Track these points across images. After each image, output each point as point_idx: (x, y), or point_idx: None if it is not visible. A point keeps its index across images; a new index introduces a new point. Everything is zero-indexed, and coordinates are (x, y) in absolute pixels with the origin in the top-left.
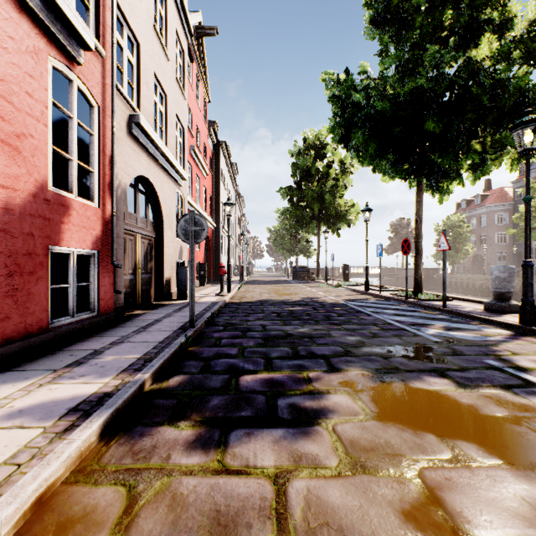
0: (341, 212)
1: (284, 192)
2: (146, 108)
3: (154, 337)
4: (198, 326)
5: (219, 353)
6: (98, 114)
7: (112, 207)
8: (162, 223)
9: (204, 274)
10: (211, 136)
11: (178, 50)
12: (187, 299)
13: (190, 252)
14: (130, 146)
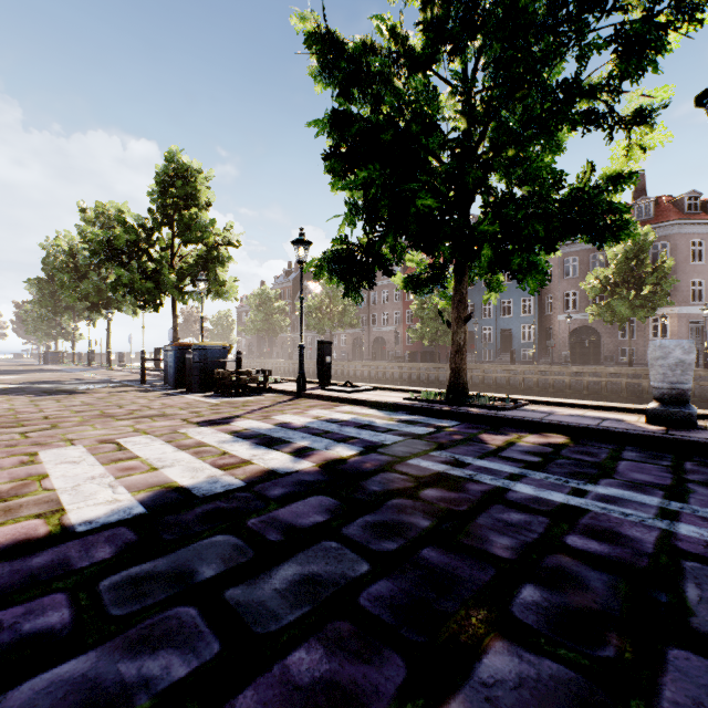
0: None
1: (34, 283)
2: None
3: None
4: None
5: None
6: None
7: None
8: None
9: None
10: None
11: None
12: None
13: None
14: None
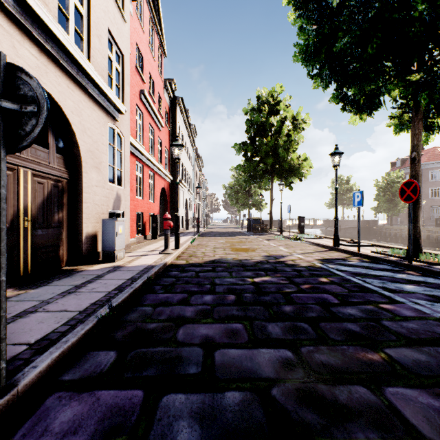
0: (293, 166)
1: (238, 147)
2: None
3: None
4: (26, 377)
5: None
6: None
7: None
8: (79, 159)
9: (156, 226)
10: (167, 91)
11: None
12: (115, 261)
13: None
14: None
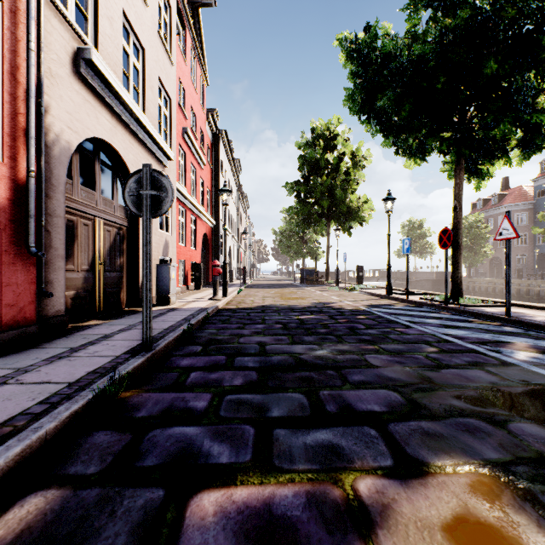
0: (353, 209)
1: (290, 187)
2: (110, 51)
3: (70, 372)
4: (158, 347)
5: (173, 406)
6: (1, 14)
7: (28, 163)
8: None
9: (200, 275)
10: (210, 124)
11: (163, 3)
12: (169, 304)
13: (144, 230)
14: (78, 92)
